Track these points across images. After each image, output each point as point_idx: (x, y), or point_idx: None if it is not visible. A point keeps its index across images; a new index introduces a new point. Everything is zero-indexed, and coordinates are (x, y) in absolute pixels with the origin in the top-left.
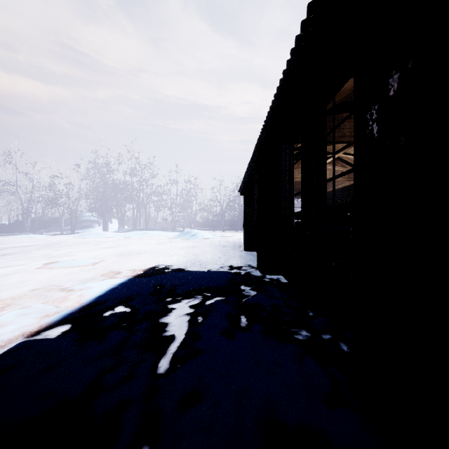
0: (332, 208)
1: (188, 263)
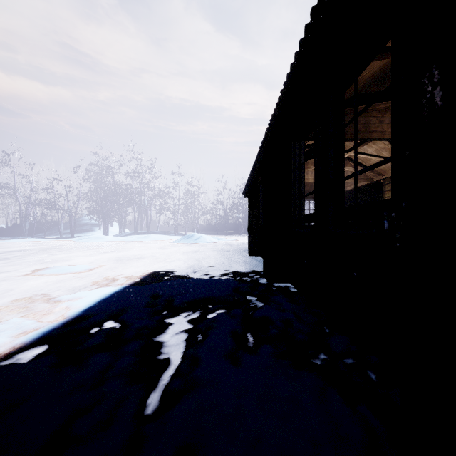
0: (350, 209)
1: (189, 269)
